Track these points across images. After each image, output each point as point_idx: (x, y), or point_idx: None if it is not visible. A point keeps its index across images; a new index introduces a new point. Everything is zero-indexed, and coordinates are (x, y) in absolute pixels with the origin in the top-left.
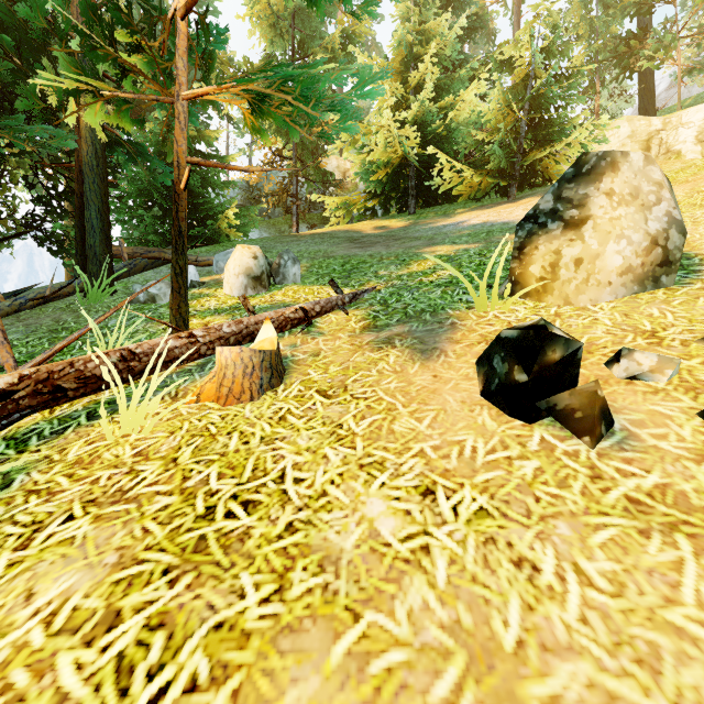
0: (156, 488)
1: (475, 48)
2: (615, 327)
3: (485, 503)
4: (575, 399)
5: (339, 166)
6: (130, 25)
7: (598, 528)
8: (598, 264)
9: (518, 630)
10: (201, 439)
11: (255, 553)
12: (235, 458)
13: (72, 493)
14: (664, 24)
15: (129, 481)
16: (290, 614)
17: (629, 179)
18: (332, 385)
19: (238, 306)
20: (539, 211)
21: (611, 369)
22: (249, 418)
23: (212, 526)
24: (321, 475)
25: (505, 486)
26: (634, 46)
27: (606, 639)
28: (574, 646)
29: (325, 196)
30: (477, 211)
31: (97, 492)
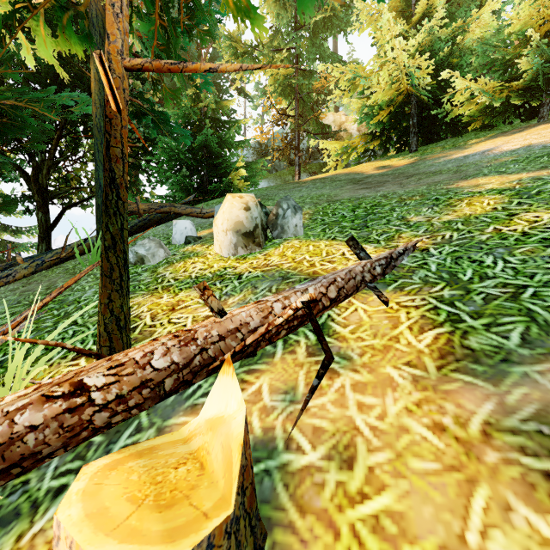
0: None
1: None
2: None
3: None
4: None
5: (335, 120)
6: None
7: None
8: None
9: None
10: None
11: None
12: None
13: None
14: None
15: None
16: None
17: None
18: None
19: (222, 273)
20: None
21: None
22: None
23: None
24: None
25: None
26: None
27: None
28: None
29: (324, 144)
30: (502, 138)
31: None
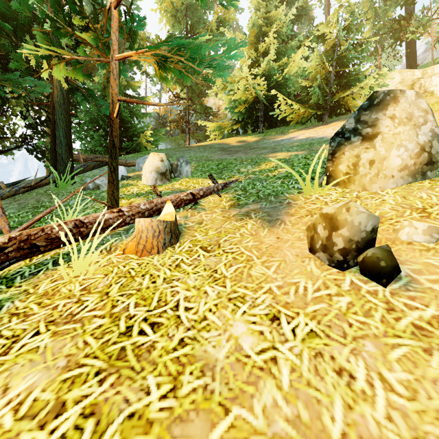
0: (94, 313)
1: (301, 28)
2: (397, 205)
3: (314, 327)
4: (375, 255)
5: (215, 103)
6: (82, 13)
7: (394, 347)
8: (385, 164)
9: (342, 425)
10: (125, 279)
11: (158, 361)
12: (147, 292)
13: (39, 315)
14: (423, 11)
15: (77, 307)
16: (181, 407)
17: (406, 108)
18: (210, 243)
19: (151, 191)
20: (345, 130)
21: (396, 233)
22: (156, 265)
23: (130, 340)
24: (203, 305)
25: (327, 315)
26: (403, 25)
27: (407, 434)
28: (384, 438)
29: (206, 122)
30: (303, 131)
31: (56, 315)
